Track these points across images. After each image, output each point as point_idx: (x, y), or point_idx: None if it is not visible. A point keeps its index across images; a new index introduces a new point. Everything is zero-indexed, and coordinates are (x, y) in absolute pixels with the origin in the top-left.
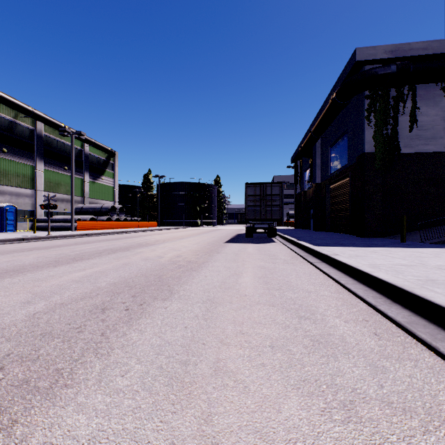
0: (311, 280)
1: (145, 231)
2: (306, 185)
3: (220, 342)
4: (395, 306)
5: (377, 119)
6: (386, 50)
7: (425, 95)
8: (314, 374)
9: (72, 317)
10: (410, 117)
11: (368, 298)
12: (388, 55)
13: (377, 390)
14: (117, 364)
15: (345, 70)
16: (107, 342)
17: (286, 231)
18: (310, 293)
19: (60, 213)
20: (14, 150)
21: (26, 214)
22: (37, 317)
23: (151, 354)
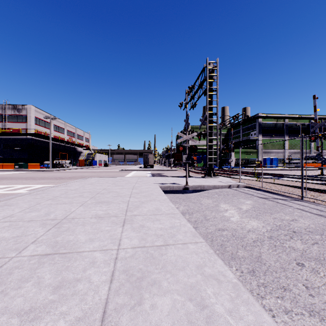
0: None
1: None
2: None
3: None
4: None
5: None
6: None
7: None
8: None
9: None
10: None
11: None
12: None
13: None
14: None
15: None
16: None
17: None
18: None
19: (296, 159)
20: (276, 134)
21: (280, 160)
22: None
23: None
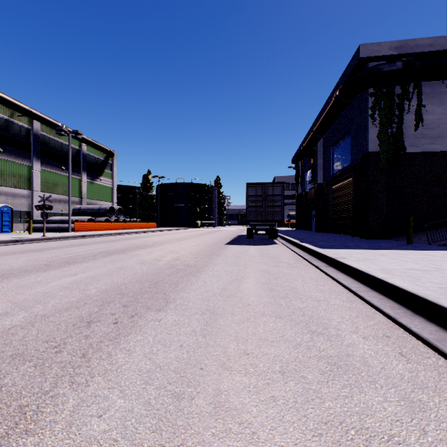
0: (319, 286)
1: (144, 233)
2: (308, 186)
3: (220, 366)
4: (418, 319)
5: (381, 118)
6: (391, 46)
7: (430, 93)
8: (337, 413)
9: (52, 332)
10: (415, 115)
11: (385, 309)
12: (393, 51)
13: (420, 437)
14: (96, 399)
15: (348, 67)
16: (87, 366)
17: (288, 232)
18: (319, 301)
19: (58, 214)
20: (10, 150)
21: (22, 215)
22: (12, 333)
23: (138, 383)
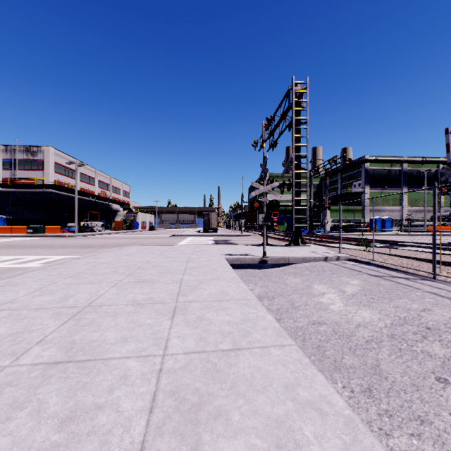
0: None
1: None
2: None
3: None
4: None
5: None
6: None
7: None
8: None
9: None
10: None
11: None
12: None
13: None
14: None
15: None
16: None
17: None
18: None
19: (419, 220)
20: (390, 185)
21: (396, 222)
22: None
23: None
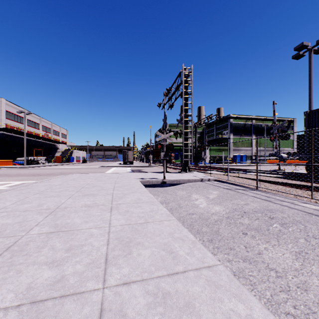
0: None
1: (303, 165)
2: None
3: None
4: None
5: None
6: None
7: None
8: None
9: None
10: None
11: None
12: None
13: None
14: None
15: None
16: None
17: None
18: None
19: (262, 156)
20: (245, 134)
21: (249, 157)
22: None
23: None
